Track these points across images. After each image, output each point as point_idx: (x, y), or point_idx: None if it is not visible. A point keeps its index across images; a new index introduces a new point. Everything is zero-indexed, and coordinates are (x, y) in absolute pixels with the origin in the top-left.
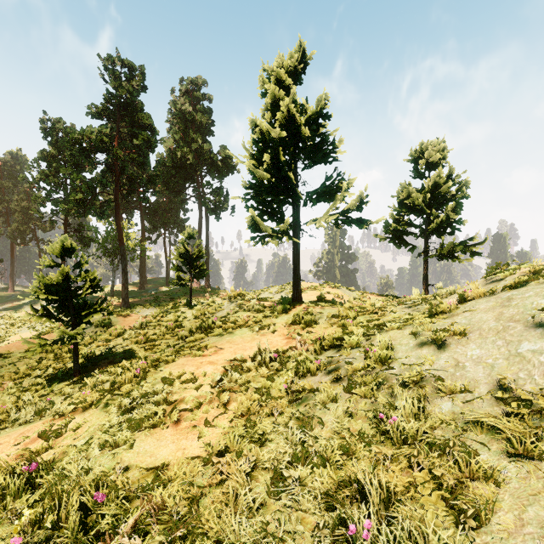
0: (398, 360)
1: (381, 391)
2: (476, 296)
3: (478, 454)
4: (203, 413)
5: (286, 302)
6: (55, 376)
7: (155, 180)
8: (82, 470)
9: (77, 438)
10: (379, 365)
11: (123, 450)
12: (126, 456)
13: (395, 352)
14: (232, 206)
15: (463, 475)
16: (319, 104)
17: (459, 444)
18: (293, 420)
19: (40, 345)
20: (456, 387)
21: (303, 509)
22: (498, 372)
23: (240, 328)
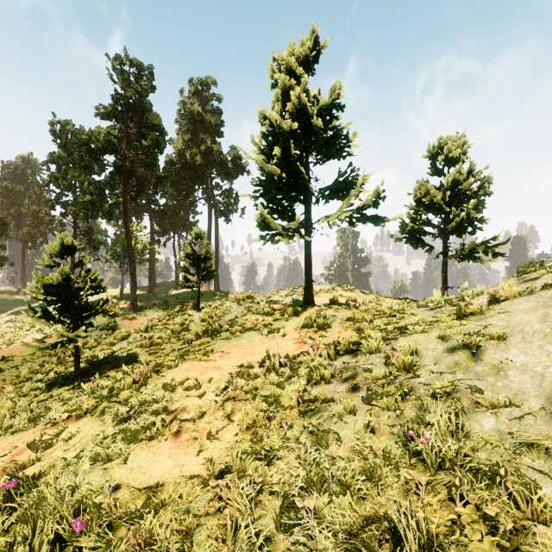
0: (425, 367)
1: (407, 403)
2: (510, 296)
3: (539, 486)
4: (205, 424)
5: (297, 304)
6: (56, 380)
7: (163, 181)
8: (67, 488)
9: (68, 449)
10: (403, 372)
11: (115, 465)
12: (117, 473)
13: (421, 358)
14: (242, 208)
15: (524, 515)
16: (332, 94)
17: (512, 472)
18: (305, 434)
19: (39, 348)
20: (500, 399)
21: (319, 550)
22: (551, 383)
23: (248, 331)
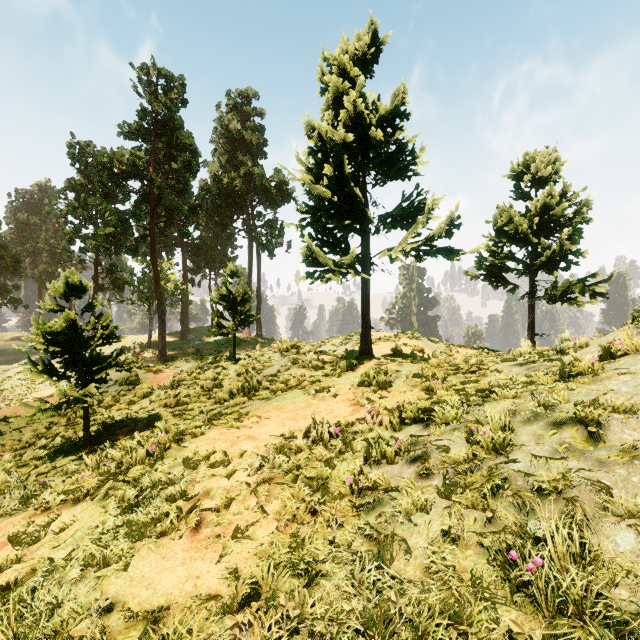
0: (522, 448)
1: (500, 499)
2: (630, 350)
3: None
4: (232, 515)
5: (351, 356)
6: (62, 447)
7: (196, 211)
8: (46, 606)
9: (57, 546)
10: (492, 454)
11: (111, 573)
12: (113, 584)
13: (516, 434)
14: (288, 242)
15: None
16: (395, 99)
17: None
18: (361, 538)
19: (40, 409)
20: (639, 504)
21: None
22: None
23: (292, 390)
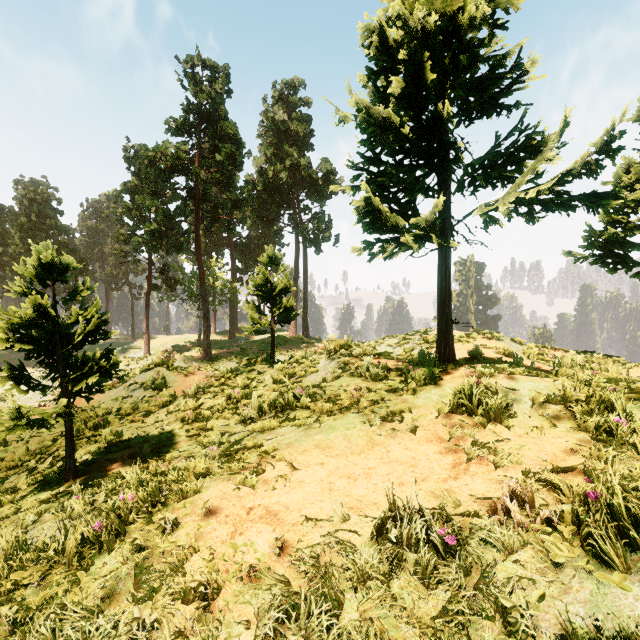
0: None
1: None
2: None
3: None
4: None
5: (430, 363)
6: (45, 474)
7: (240, 204)
8: None
9: None
10: None
11: None
12: None
13: None
14: (336, 235)
15: None
16: None
17: None
18: None
19: (5, 428)
20: None
21: None
22: None
23: (343, 413)
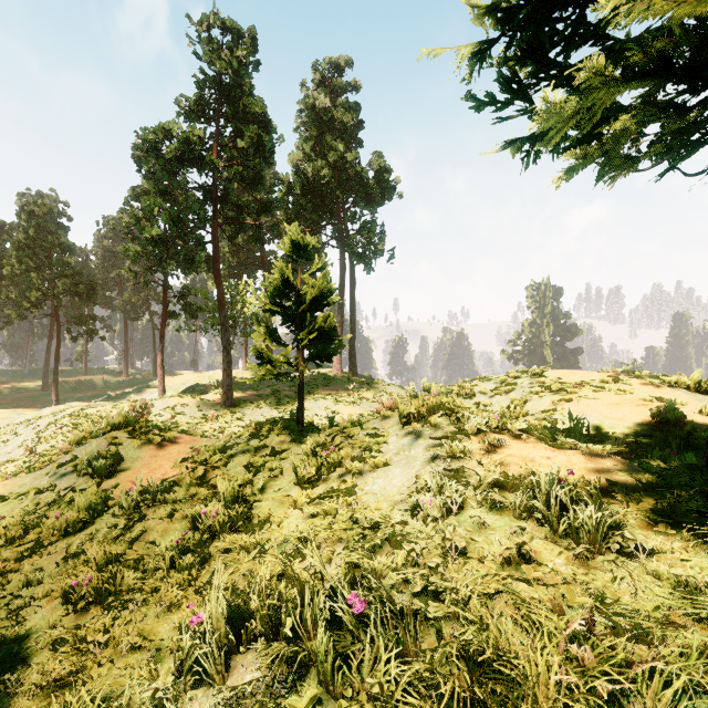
0: None
1: None
2: None
3: None
4: None
5: None
6: None
7: (270, 205)
8: None
9: None
10: None
11: None
12: None
13: None
14: (390, 250)
15: None
16: None
17: None
18: None
19: None
20: None
21: None
22: None
23: None
